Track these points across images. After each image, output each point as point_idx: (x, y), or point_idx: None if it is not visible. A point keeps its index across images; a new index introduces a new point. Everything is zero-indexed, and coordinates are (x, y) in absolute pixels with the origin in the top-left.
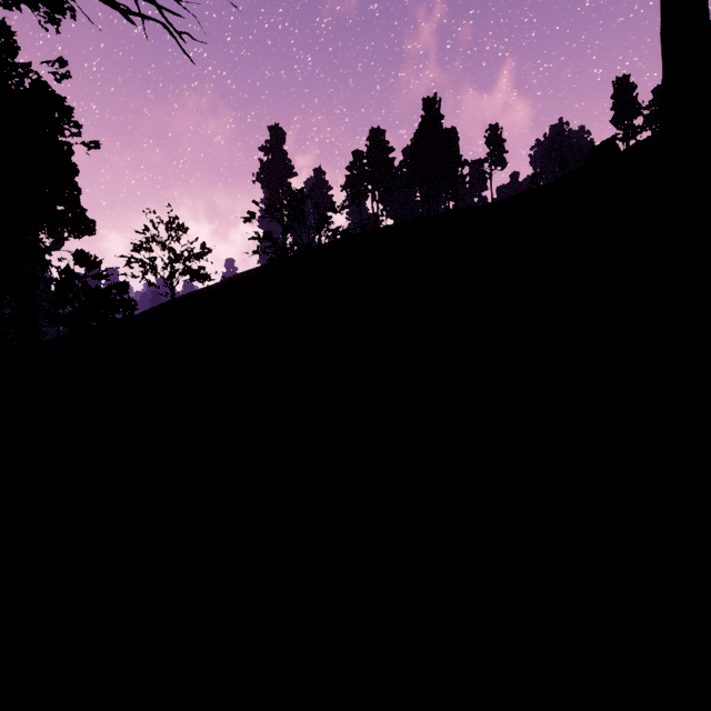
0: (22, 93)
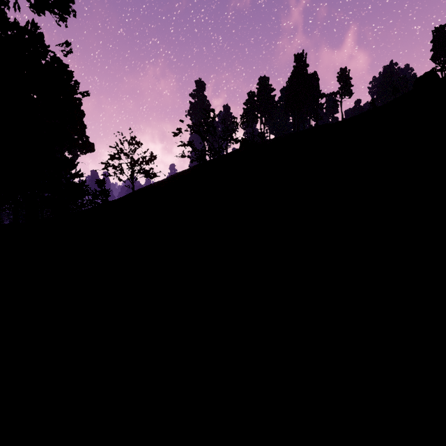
0: (44, 64)
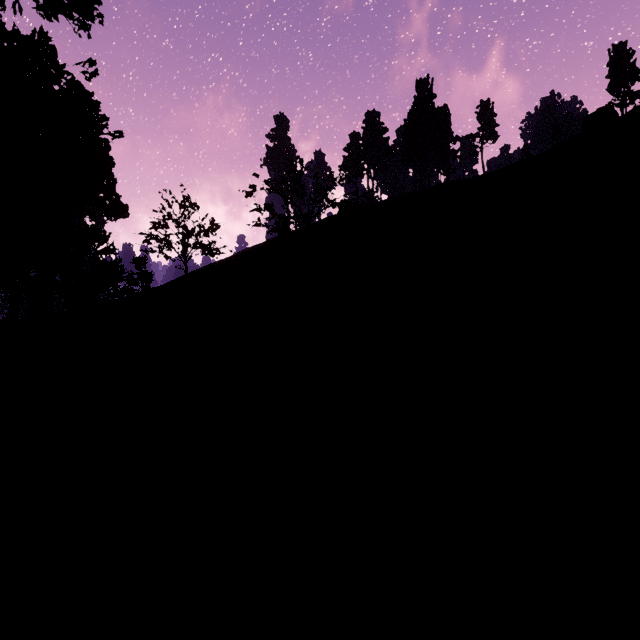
0: (58, 92)
